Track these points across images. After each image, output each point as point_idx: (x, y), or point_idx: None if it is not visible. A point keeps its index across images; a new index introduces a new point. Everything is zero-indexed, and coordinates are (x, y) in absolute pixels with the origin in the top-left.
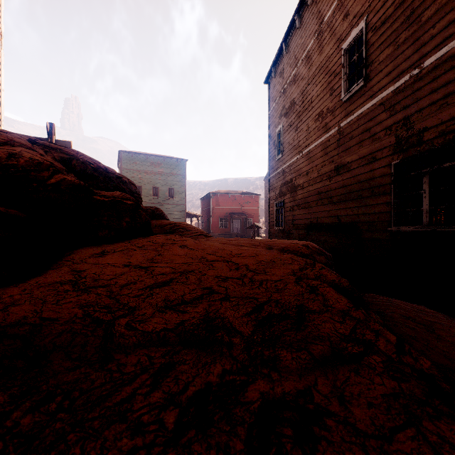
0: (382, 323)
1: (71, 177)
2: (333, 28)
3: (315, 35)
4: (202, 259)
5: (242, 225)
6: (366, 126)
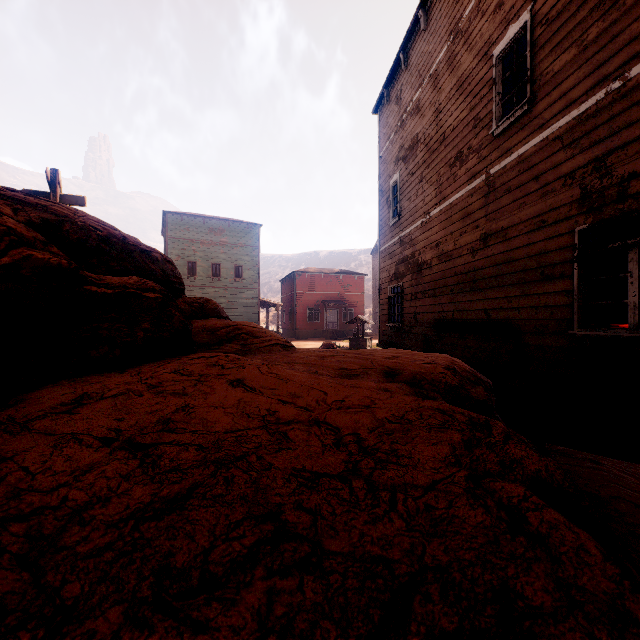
0: None
1: (44, 253)
2: (479, 26)
3: (450, 38)
4: (269, 416)
5: (340, 317)
6: (532, 173)
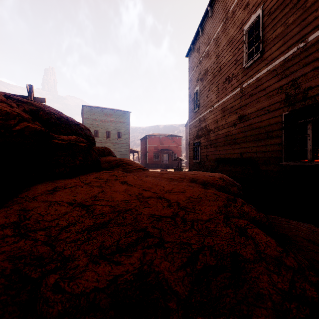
0: (309, 265)
1: (34, 124)
2: (237, 15)
3: (223, 20)
4: (139, 195)
5: (170, 158)
6: (262, 87)
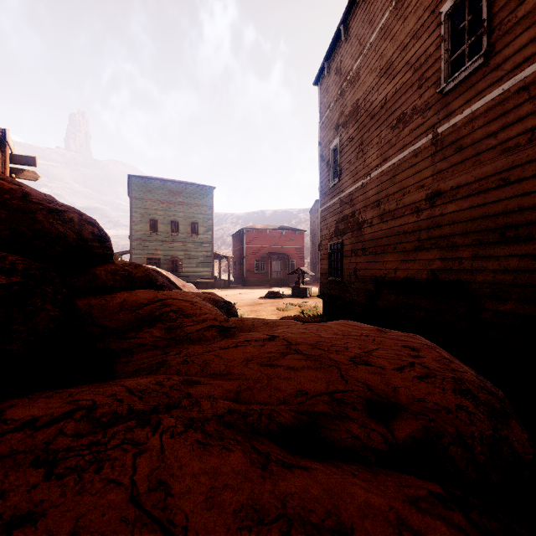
0: None
1: None
2: None
3: (392, 3)
4: None
5: (283, 267)
6: (489, 129)
